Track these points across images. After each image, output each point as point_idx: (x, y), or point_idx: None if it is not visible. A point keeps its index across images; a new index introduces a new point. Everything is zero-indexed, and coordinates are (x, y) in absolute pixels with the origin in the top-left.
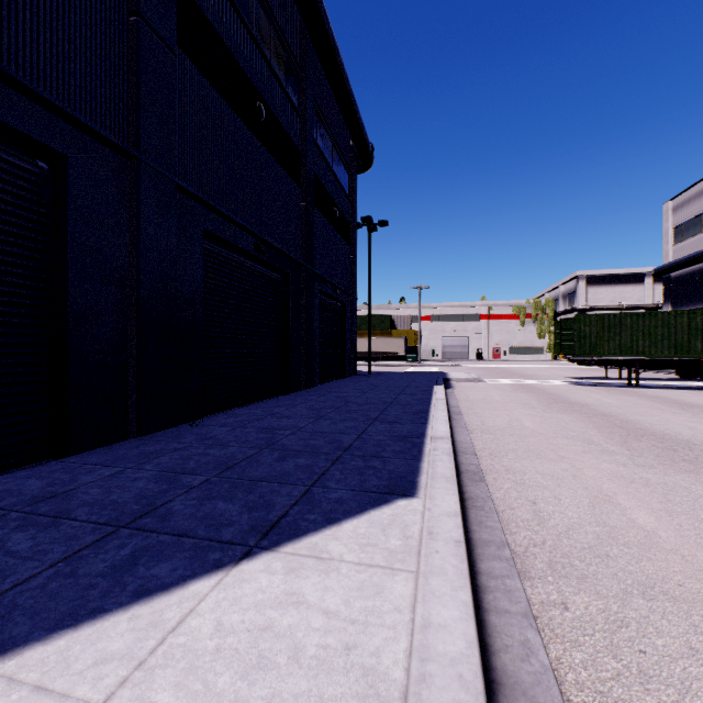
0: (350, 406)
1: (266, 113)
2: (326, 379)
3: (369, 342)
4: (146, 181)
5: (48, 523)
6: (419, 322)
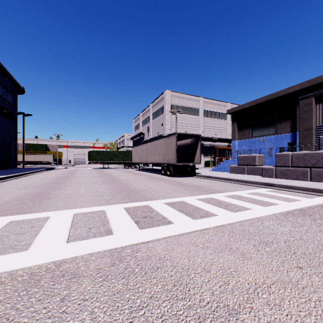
0: (5, 172)
1: None
2: (0, 169)
3: (23, 156)
4: None
5: None
6: (57, 148)
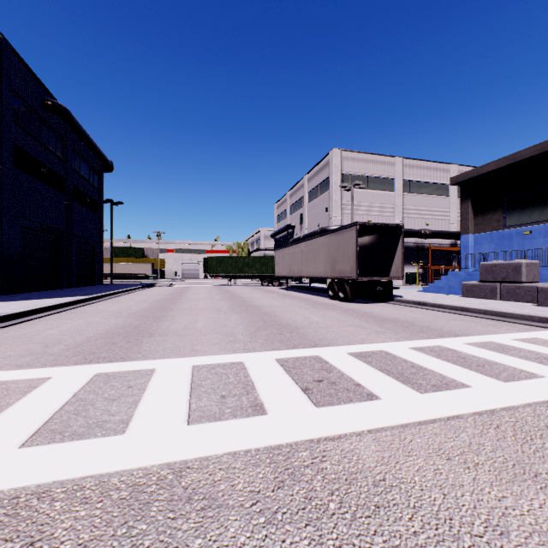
0: (87, 290)
1: (46, 170)
2: (81, 286)
3: (112, 266)
4: (4, 216)
5: (8, 299)
6: (158, 254)
